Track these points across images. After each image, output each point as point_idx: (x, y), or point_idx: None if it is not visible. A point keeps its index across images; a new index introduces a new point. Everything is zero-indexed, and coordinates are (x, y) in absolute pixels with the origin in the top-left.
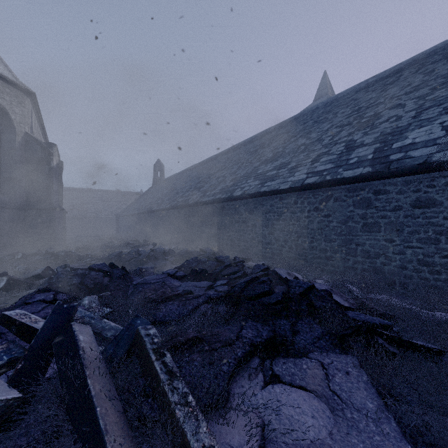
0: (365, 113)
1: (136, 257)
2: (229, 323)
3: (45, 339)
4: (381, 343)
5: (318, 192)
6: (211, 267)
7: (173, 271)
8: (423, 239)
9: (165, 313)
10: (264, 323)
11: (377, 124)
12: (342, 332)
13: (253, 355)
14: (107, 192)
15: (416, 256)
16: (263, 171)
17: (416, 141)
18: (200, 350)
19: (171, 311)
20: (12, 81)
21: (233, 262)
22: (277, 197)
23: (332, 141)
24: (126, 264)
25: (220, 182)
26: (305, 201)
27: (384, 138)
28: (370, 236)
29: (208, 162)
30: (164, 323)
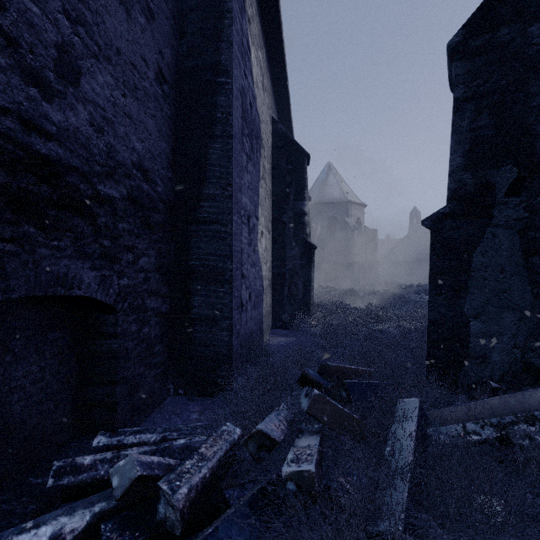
0: None
1: None
2: None
3: None
4: None
5: None
6: None
7: None
8: None
9: None
10: None
11: None
12: None
13: None
14: None
15: None
16: None
17: None
18: None
19: None
20: (362, 204)
21: None
22: None
23: None
24: None
25: None
26: None
27: None
28: None
29: None
30: None
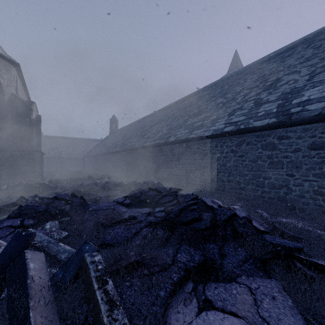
0: (268, 78)
1: (93, 188)
2: (165, 244)
3: (2, 265)
4: (300, 267)
5: (234, 138)
6: (151, 196)
7: (122, 200)
8: (318, 174)
9: (113, 236)
10: (196, 246)
11: (279, 86)
12: (264, 257)
13: (187, 279)
14: (76, 139)
15: (312, 187)
16: (191, 123)
17: (311, 98)
18: (140, 274)
19: (118, 234)
20: (1, 54)
21: (169, 193)
22: (202, 141)
23: (243, 99)
24: (86, 193)
25: (159, 131)
26: (224, 145)
27: (285, 96)
28: (275, 172)
29: (150, 117)
30: (111, 245)
